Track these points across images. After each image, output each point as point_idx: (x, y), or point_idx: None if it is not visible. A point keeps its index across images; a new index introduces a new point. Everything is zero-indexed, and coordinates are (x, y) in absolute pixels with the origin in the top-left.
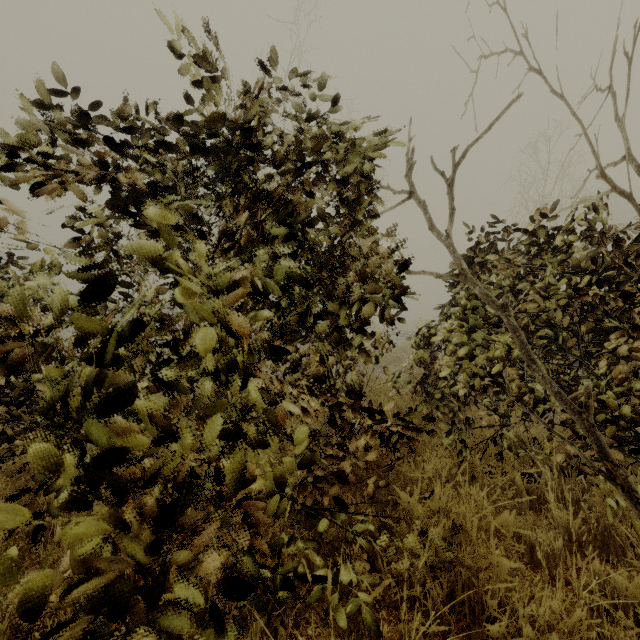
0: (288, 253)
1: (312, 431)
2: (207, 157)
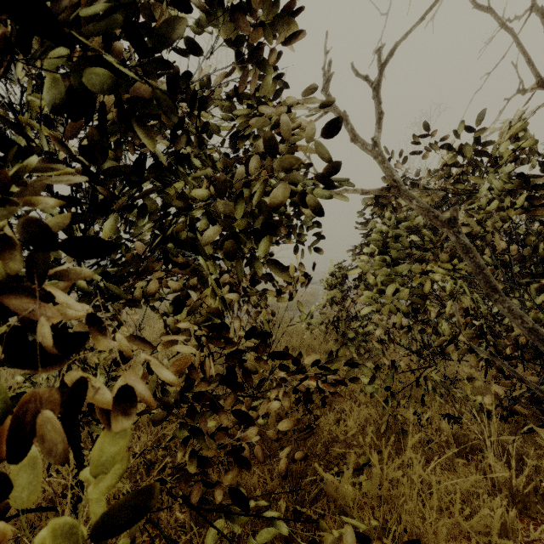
0: (153, 116)
1: (200, 393)
2: None
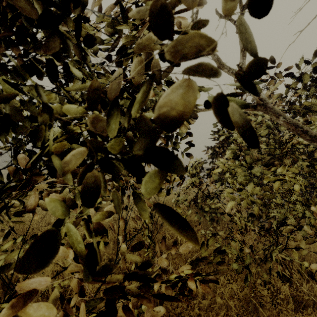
0: None
1: None
2: None
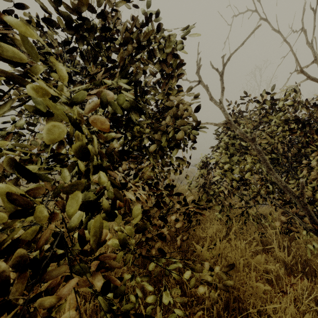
0: None
1: (145, 211)
2: (78, 36)
